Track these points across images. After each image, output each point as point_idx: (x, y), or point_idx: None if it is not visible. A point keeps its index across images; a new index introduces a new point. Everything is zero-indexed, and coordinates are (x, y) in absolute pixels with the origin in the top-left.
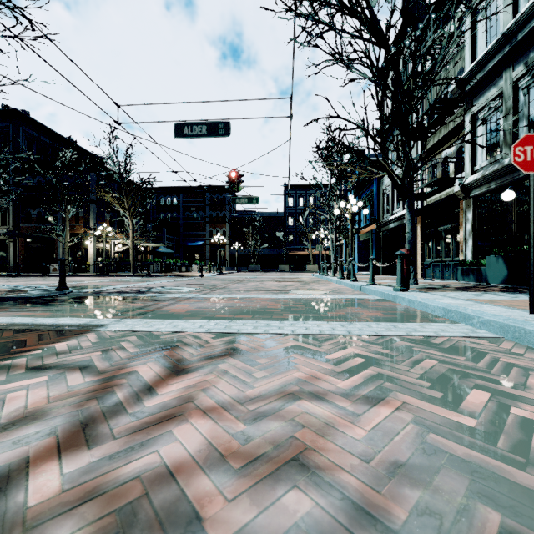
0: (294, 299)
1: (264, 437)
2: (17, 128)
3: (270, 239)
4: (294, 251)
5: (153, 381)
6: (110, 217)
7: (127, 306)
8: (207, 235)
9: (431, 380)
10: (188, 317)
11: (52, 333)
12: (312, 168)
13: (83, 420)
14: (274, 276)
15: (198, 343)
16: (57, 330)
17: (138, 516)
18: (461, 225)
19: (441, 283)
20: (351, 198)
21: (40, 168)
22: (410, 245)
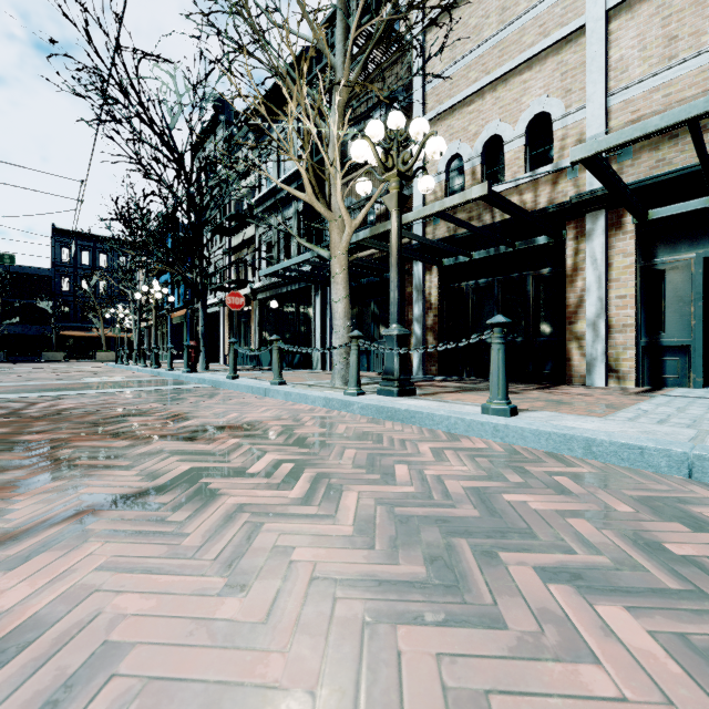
0: (91, 383)
1: (95, 404)
2: None
3: (24, 309)
4: (72, 331)
5: (29, 405)
6: None
7: None
8: None
9: (162, 395)
10: None
11: None
12: (106, 228)
13: (14, 409)
14: (43, 367)
15: (31, 399)
16: None
17: (67, 409)
18: (253, 321)
19: None
20: (156, 284)
21: None
22: (204, 337)
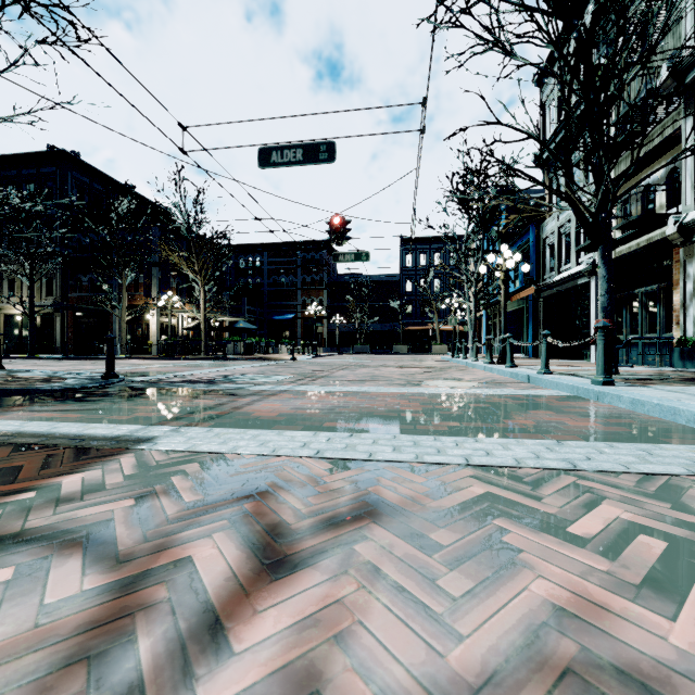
0: (437, 396)
1: None
2: (66, 173)
3: (382, 310)
4: (413, 326)
5: (224, 596)
6: (177, 283)
7: (191, 404)
8: (299, 306)
9: None
10: (283, 425)
11: (68, 452)
12: (442, 211)
13: None
14: (390, 360)
15: (304, 482)
16: (78, 447)
17: None
18: (677, 285)
19: (648, 371)
20: (504, 250)
21: (92, 222)
22: (606, 314)
